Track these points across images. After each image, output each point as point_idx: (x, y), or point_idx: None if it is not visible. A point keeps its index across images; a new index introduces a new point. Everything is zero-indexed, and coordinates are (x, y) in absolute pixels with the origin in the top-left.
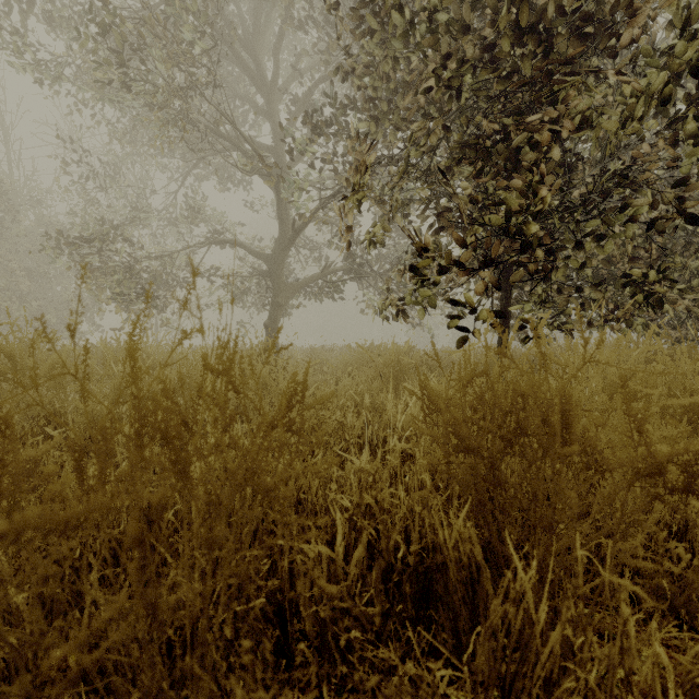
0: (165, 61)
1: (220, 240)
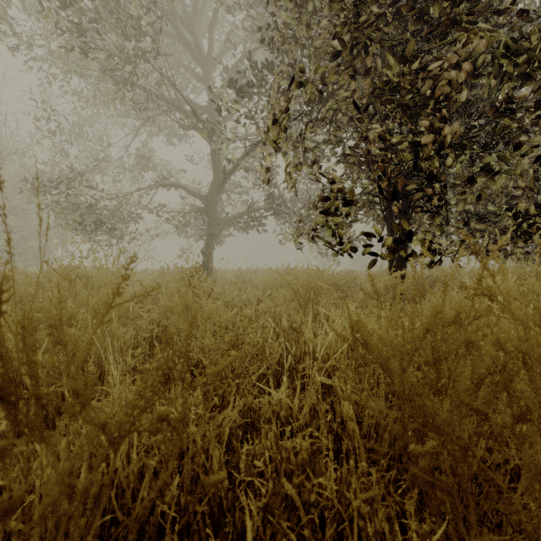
0: (116, 32)
1: (165, 183)
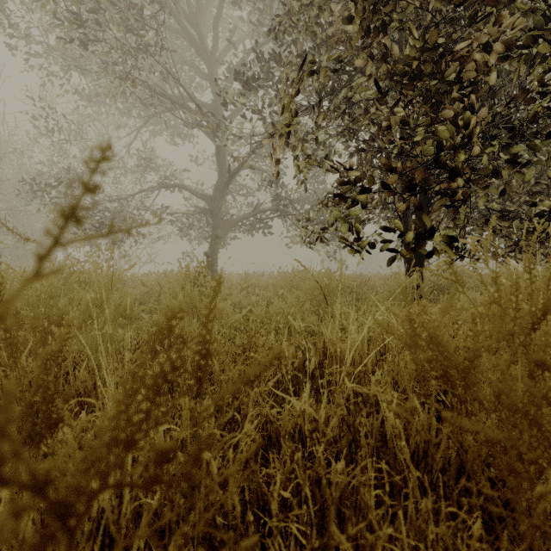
0: (117, 23)
1: (168, 183)
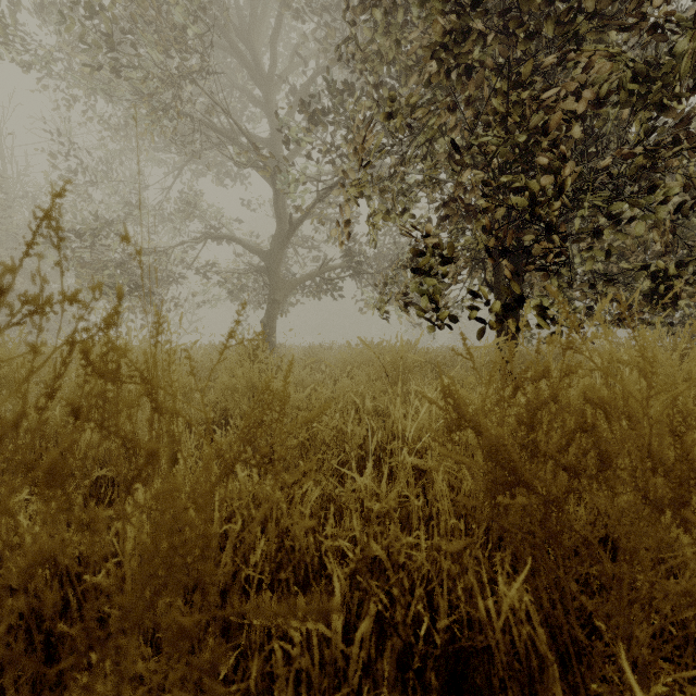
0: (156, 47)
1: (215, 236)
